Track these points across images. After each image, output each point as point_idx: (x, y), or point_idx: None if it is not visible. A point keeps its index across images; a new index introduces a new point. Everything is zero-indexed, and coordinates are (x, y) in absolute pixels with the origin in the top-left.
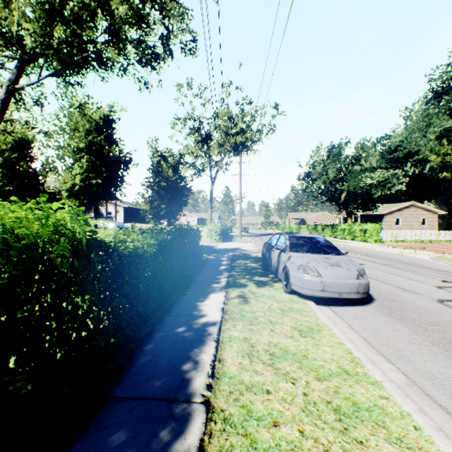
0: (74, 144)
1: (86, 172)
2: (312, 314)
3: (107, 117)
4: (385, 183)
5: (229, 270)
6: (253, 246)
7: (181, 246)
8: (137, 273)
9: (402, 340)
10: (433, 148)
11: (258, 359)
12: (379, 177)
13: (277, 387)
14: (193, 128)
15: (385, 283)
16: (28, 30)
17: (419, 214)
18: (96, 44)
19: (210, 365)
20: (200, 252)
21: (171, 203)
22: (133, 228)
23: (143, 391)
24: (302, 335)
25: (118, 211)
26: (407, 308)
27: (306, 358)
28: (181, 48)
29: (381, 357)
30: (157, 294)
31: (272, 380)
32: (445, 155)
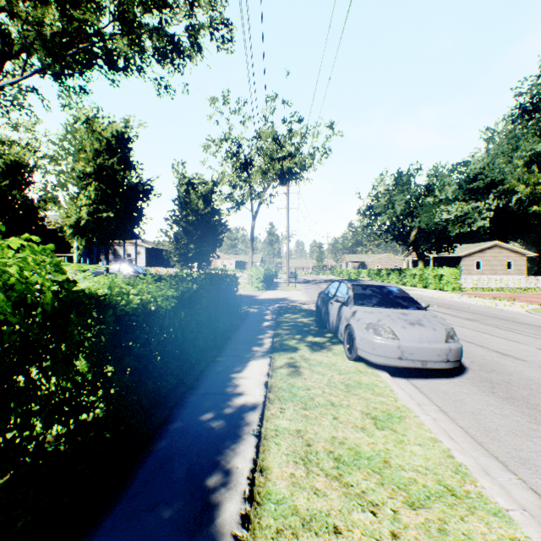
0: (79, 168)
1: (94, 203)
2: (388, 392)
3: (122, 135)
4: (465, 219)
5: (275, 327)
6: (303, 296)
7: (213, 297)
8: (144, 339)
9: (518, 431)
10: (521, 177)
11: (318, 467)
12: (457, 211)
13: (349, 521)
14: (230, 152)
15: (476, 345)
16: (10, 13)
17: (504, 256)
18: (102, 37)
19: (247, 478)
20: (237, 304)
21: (202, 242)
22: (146, 274)
23: (143, 529)
24: (378, 425)
25: (139, 253)
26: (514, 382)
27: (389, 466)
28: (210, 34)
29: (493, 460)
30: (178, 364)
31: (342, 507)
32: (535, 185)
